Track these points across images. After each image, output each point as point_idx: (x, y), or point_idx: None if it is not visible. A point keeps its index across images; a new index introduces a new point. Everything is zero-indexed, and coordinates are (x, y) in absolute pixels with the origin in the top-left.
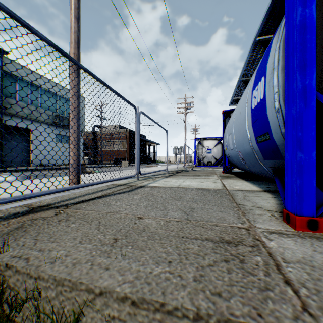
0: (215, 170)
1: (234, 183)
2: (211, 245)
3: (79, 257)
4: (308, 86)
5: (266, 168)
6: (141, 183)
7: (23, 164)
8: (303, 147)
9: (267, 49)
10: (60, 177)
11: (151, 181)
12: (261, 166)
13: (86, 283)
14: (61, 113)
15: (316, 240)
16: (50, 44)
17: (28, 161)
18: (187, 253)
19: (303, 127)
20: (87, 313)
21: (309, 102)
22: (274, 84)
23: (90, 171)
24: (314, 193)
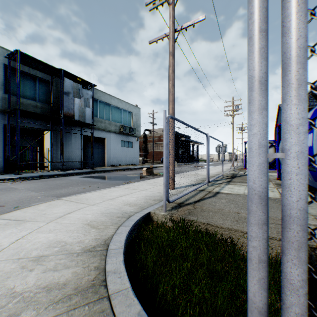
0: (269, 176)
1: None
2: (280, 226)
3: (229, 224)
4: None
5: (316, 186)
6: (214, 189)
7: (100, 165)
8: None
9: (314, 114)
10: (149, 180)
11: (219, 188)
12: (312, 184)
13: (240, 230)
14: (124, 123)
15: None
16: (182, 122)
17: (103, 162)
18: (270, 227)
19: None
20: (240, 238)
21: None
22: (316, 144)
23: (154, 173)
24: None
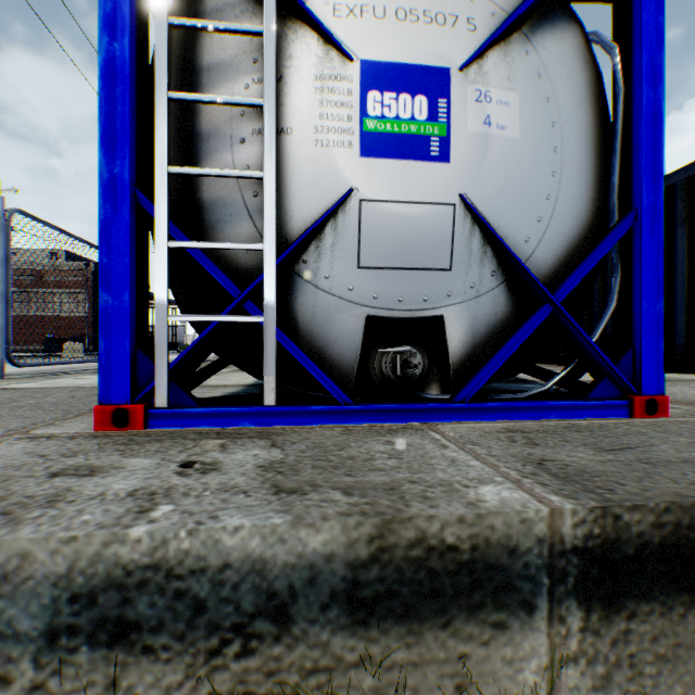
0: None
1: (232, 377)
2: None
3: None
4: (120, 177)
5: None
6: None
7: None
8: (112, 283)
9: None
10: None
11: (32, 380)
12: None
13: None
14: None
15: (86, 440)
16: None
17: None
18: None
19: (111, 248)
20: None
21: (121, 206)
22: None
23: None
24: (128, 363)
